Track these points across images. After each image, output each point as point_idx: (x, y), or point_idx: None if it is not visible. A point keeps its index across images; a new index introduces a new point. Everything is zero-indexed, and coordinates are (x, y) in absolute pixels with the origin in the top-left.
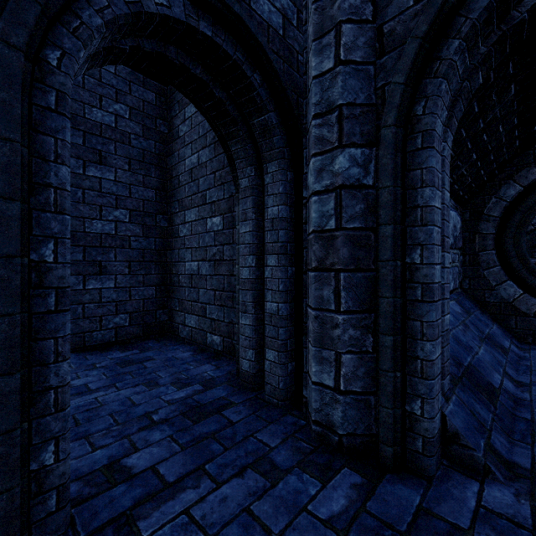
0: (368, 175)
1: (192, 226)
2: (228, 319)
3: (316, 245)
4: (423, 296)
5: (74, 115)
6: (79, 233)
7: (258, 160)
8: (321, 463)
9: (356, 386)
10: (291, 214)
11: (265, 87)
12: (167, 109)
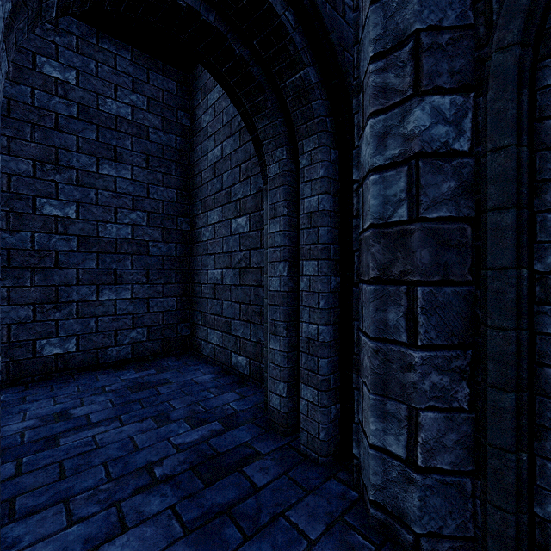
0: (462, 136)
1: (215, 229)
2: (255, 338)
3: (377, 246)
4: None
5: (86, 107)
6: (91, 238)
7: (291, 139)
8: None
9: (442, 461)
10: (335, 206)
11: (301, 32)
12: (190, 99)
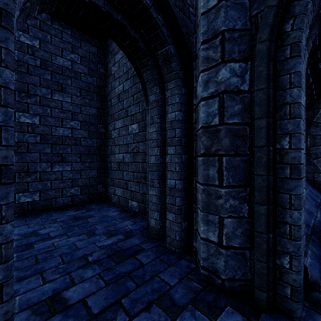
0: (245, 83)
1: (119, 131)
2: (142, 191)
3: (204, 137)
4: (291, 174)
5: (45, 61)
6: (48, 135)
7: (161, 82)
8: (208, 301)
9: (235, 242)
10: (184, 118)
11: (166, 26)
12: (104, 57)
